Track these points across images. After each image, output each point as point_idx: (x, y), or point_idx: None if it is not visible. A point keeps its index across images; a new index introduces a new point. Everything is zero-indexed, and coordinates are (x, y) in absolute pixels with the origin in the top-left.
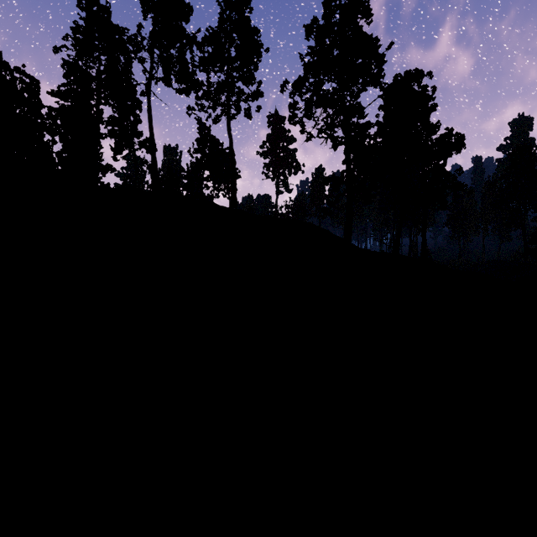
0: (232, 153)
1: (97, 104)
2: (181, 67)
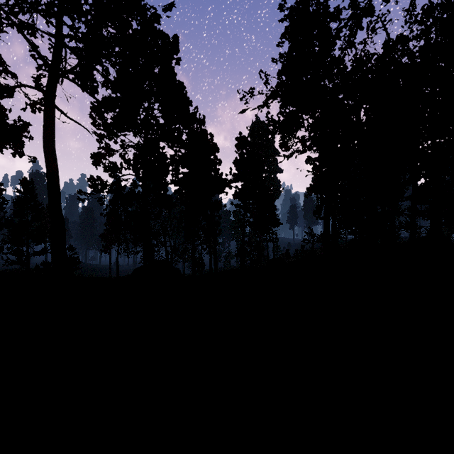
0: None
1: None
2: None
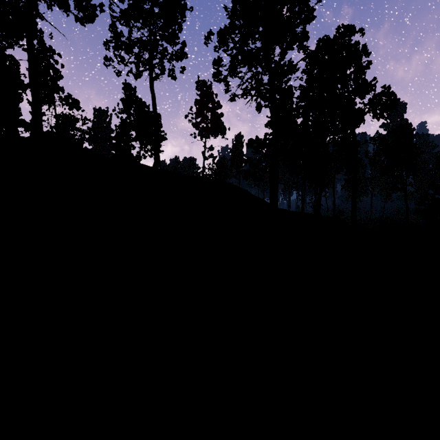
0: (154, 111)
1: None
2: None
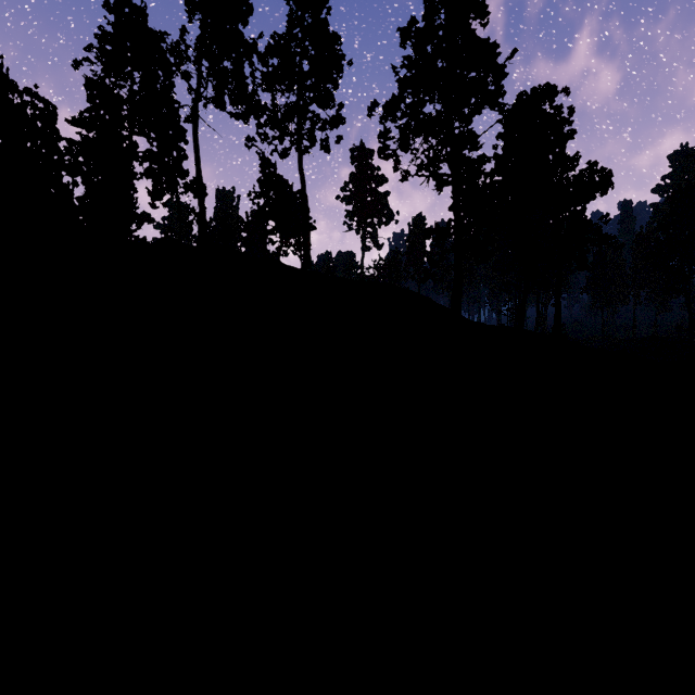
0: (304, 198)
1: (130, 134)
2: (238, 84)
